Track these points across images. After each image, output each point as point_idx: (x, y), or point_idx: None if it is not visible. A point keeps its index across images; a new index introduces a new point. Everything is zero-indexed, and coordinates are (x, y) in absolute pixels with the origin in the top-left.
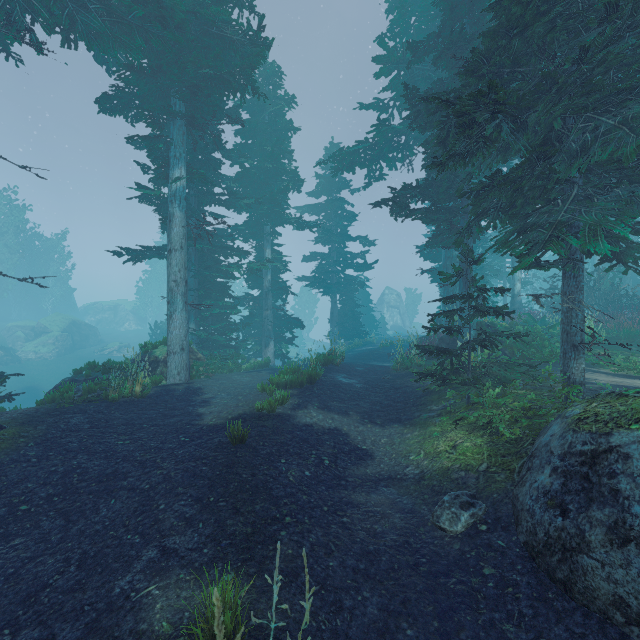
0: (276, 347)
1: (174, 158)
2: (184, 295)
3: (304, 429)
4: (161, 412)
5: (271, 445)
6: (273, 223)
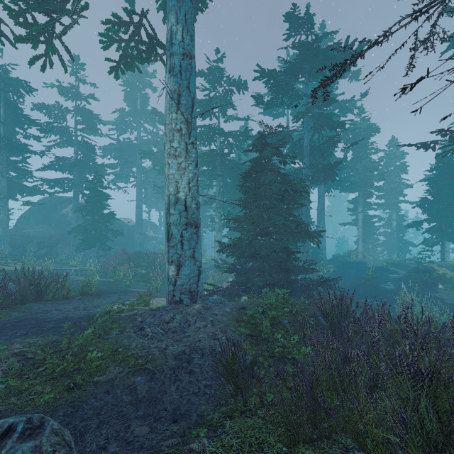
0: (398, 254)
1: (359, 205)
2: (361, 239)
3: (388, 269)
4: (359, 265)
5: (380, 270)
6: (397, 203)
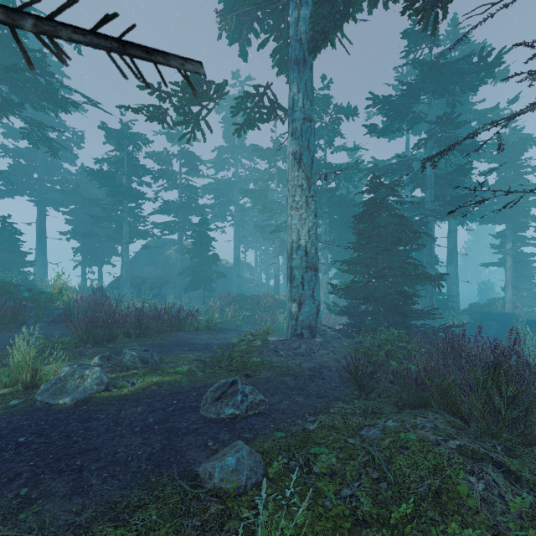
0: None
1: (507, 241)
2: (511, 284)
3: None
4: (506, 317)
5: None
6: None
